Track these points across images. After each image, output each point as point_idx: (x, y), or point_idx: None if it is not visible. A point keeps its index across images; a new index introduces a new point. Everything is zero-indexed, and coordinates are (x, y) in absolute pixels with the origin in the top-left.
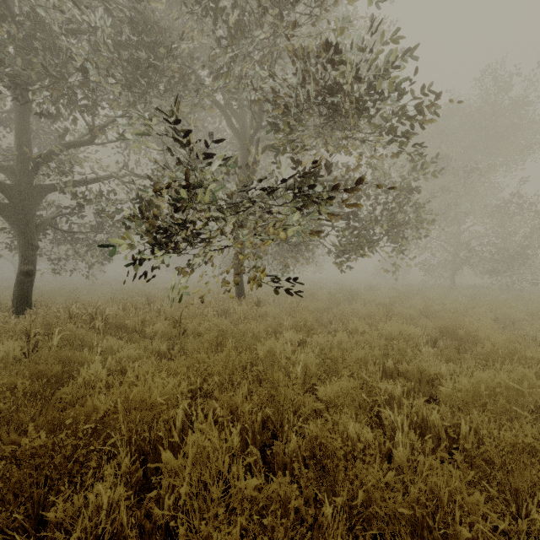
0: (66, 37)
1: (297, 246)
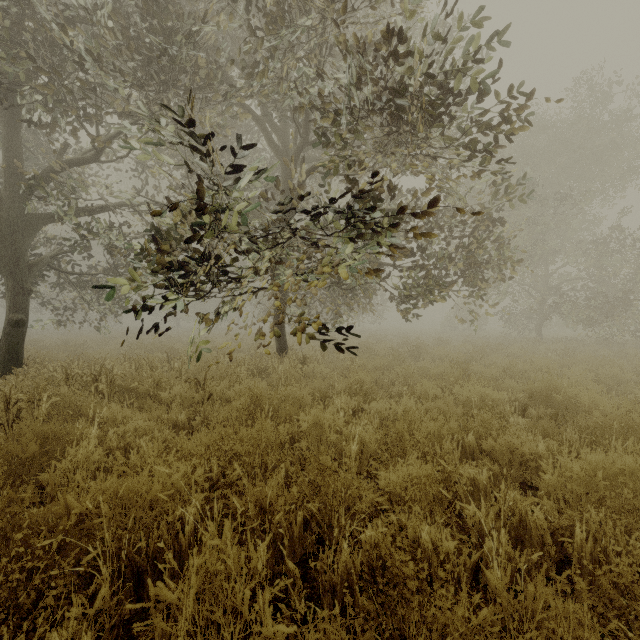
0: (60, 25)
1: (351, 291)
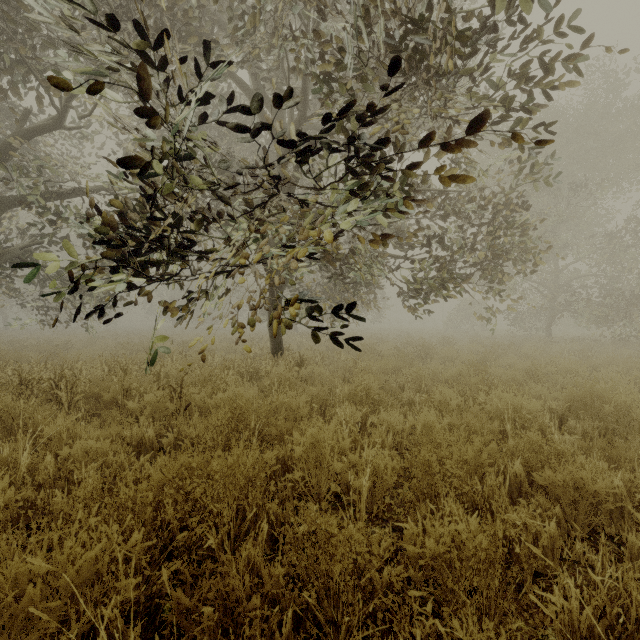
0: None
1: (353, 286)
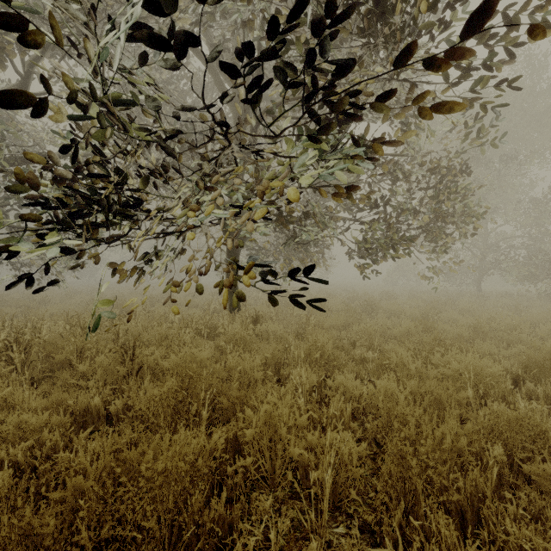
0: None
1: (305, 246)
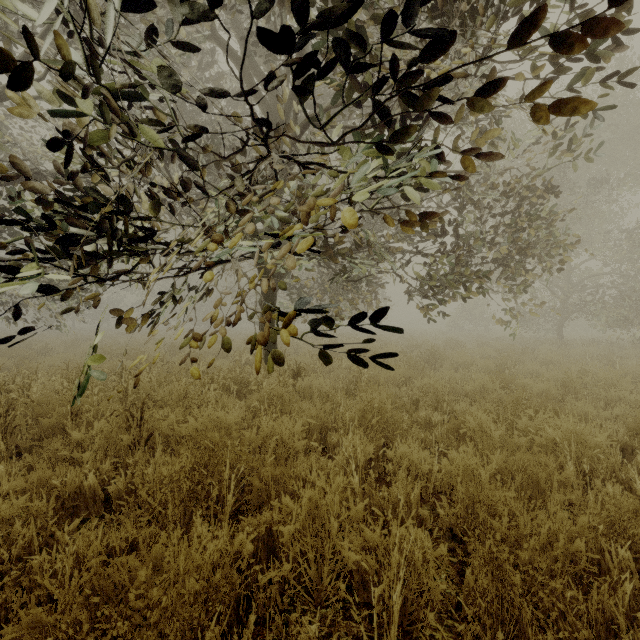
0: None
1: (356, 284)
